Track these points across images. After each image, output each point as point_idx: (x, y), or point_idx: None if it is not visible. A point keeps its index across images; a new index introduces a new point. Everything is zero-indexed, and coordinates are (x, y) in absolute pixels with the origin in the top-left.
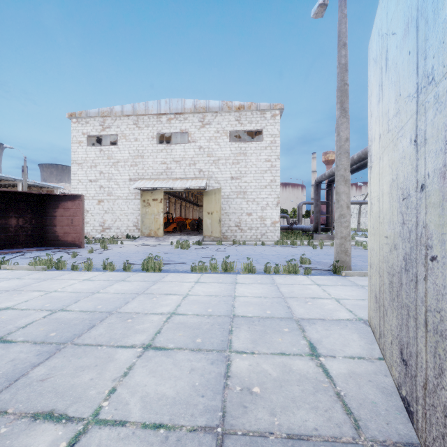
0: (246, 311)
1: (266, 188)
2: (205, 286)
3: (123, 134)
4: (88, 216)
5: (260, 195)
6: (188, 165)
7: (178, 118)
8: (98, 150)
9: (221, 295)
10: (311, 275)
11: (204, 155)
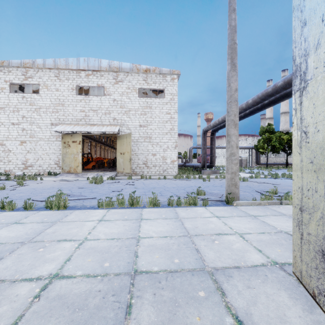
0: (150, 261)
1: (167, 134)
2: (109, 225)
3: (45, 84)
4: (10, 155)
5: (163, 139)
6: (104, 114)
7: (95, 74)
8: (20, 97)
9: (124, 237)
10: (209, 206)
11: (117, 106)
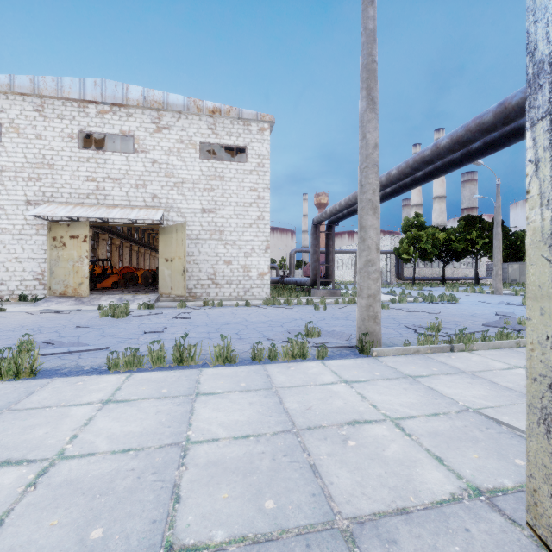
0: (208, 512)
1: (251, 227)
2: (124, 412)
3: (14, 124)
4: None
5: (244, 236)
6: (133, 187)
7: (117, 112)
8: None
9: (154, 443)
10: (329, 359)
11: (160, 173)
